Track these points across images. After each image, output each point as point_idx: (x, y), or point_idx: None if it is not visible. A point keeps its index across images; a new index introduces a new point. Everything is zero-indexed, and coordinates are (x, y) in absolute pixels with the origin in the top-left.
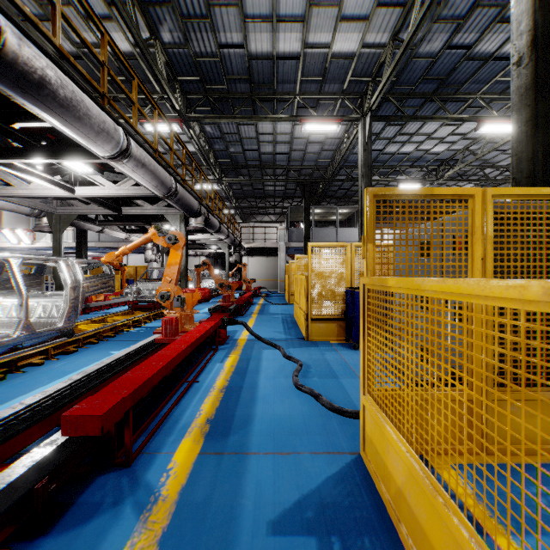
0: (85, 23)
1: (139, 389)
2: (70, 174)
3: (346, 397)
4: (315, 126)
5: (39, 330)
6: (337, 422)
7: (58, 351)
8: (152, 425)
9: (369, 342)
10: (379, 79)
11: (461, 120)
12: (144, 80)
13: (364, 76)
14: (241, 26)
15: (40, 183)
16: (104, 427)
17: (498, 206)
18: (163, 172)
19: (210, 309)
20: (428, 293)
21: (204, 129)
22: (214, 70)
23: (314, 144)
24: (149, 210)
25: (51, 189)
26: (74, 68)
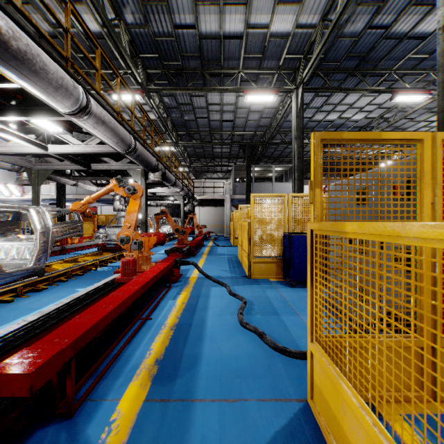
0: (59, 6)
1: (83, 337)
2: (44, 133)
3: (288, 335)
4: (256, 96)
5: (9, 271)
6: (281, 363)
7: (28, 289)
8: (102, 367)
9: (316, 288)
10: (310, 56)
11: (379, 91)
12: (112, 57)
13: (297, 54)
14: (193, 8)
15: (15, 140)
16: (34, 386)
17: (441, 152)
18: (123, 130)
19: (166, 251)
20: (410, 241)
21: (163, 100)
22: (170, 48)
23: (254, 113)
24: (114, 166)
25: (27, 147)
26: (37, 31)
